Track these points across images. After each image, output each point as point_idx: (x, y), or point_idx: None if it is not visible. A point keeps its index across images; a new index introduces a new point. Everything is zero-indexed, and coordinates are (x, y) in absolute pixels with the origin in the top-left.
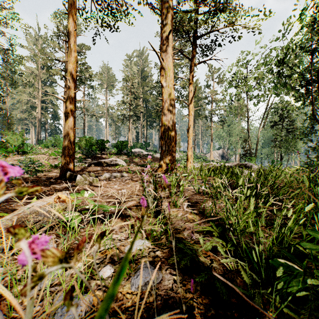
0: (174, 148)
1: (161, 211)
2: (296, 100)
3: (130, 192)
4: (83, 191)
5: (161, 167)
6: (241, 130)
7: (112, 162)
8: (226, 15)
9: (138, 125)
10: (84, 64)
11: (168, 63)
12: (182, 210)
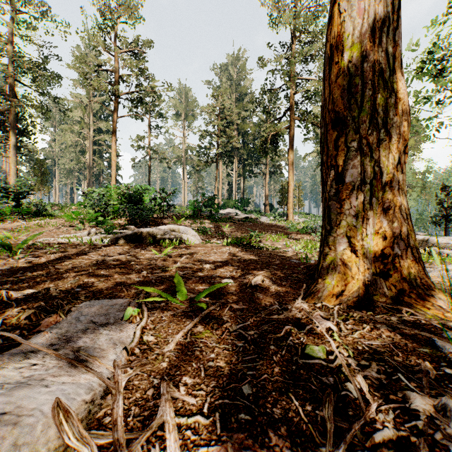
0: (402, 173)
1: None
2: None
3: None
4: None
5: (337, 272)
6: (412, 174)
7: (167, 233)
8: None
9: (231, 172)
10: (143, 72)
11: None
12: None
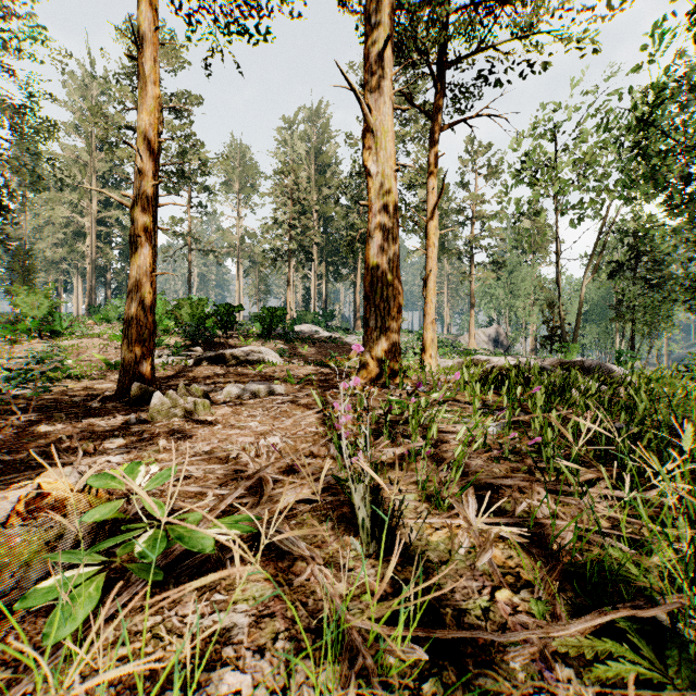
0: (396, 322)
1: (415, 565)
2: (671, 213)
3: (292, 443)
4: (136, 465)
5: (365, 368)
6: (538, 283)
7: (249, 355)
8: (515, 12)
9: (308, 272)
10: (189, 137)
11: (383, 118)
12: (466, 528)
